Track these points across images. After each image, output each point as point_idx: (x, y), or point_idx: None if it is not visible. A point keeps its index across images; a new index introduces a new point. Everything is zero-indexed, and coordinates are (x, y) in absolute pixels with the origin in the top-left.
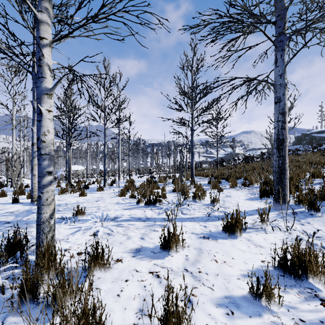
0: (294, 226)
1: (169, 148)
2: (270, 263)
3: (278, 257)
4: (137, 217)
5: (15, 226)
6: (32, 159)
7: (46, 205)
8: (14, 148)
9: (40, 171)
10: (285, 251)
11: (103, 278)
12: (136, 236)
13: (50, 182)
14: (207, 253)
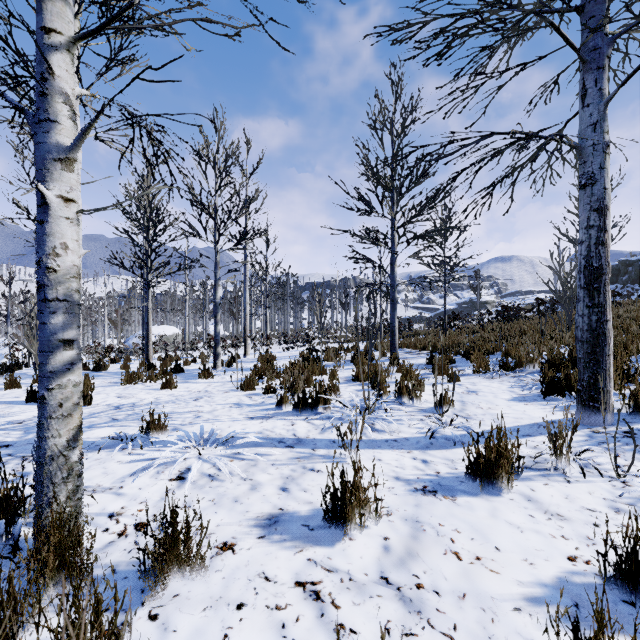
0: (632, 466)
1: (345, 291)
2: (592, 565)
3: (615, 554)
4: (276, 437)
5: (18, 454)
6: None
7: (60, 418)
8: None
9: (44, 339)
10: (634, 540)
11: (185, 595)
12: (271, 483)
13: (69, 365)
14: (435, 533)
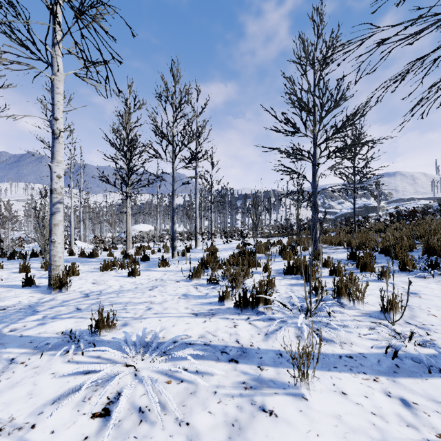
0: None
1: (269, 199)
2: None
3: None
4: (218, 344)
5: None
6: (50, 216)
7: None
8: None
9: None
10: None
11: None
12: (212, 436)
13: None
14: None
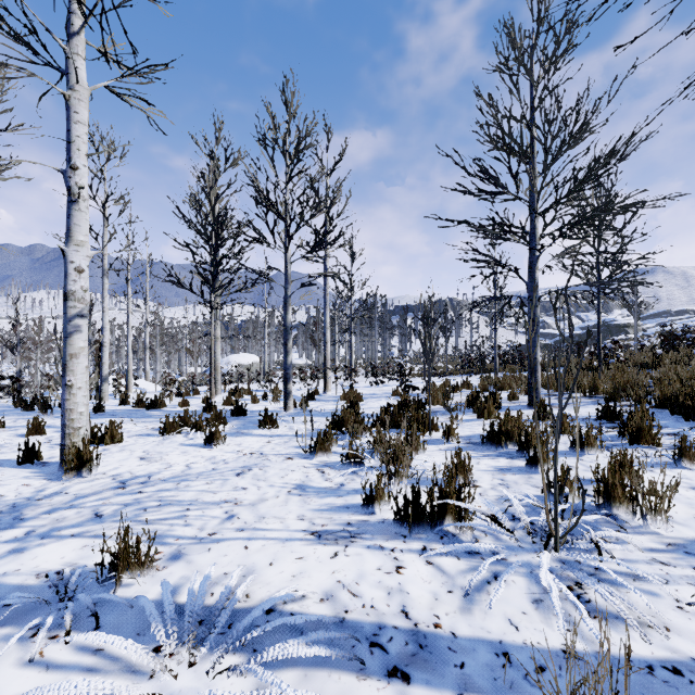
0: None
1: (446, 313)
2: None
3: None
4: (363, 621)
5: None
6: (64, 340)
7: None
8: (107, 317)
9: None
10: None
11: None
12: None
13: None
14: None
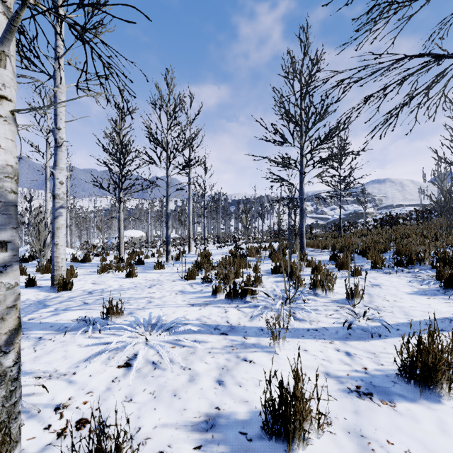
0: None
1: (262, 205)
2: None
3: None
4: (212, 324)
5: None
6: (53, 220)
7: None
8: (49, 206)
9: None
10: None
11: None
12: (208, 374)
13: (1, 267)
14: None
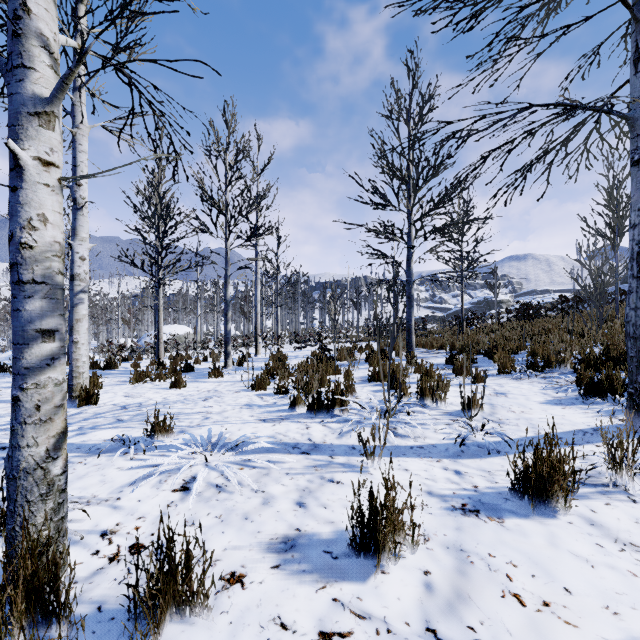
0: None
1: (357, 290)
2: None
3: None
4: (290, 442)
5: None
6: (72, 309)
7: (37, 423)
8: None
9: (19, 328)
10: None
11: None
12: (285, 496)
13: (48, 359)
14: (486, 567)
